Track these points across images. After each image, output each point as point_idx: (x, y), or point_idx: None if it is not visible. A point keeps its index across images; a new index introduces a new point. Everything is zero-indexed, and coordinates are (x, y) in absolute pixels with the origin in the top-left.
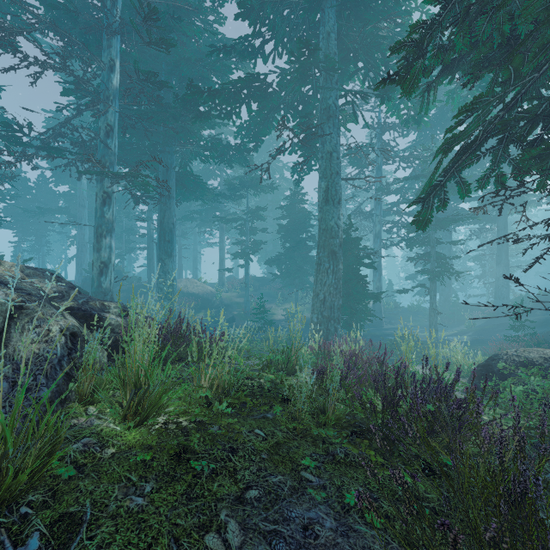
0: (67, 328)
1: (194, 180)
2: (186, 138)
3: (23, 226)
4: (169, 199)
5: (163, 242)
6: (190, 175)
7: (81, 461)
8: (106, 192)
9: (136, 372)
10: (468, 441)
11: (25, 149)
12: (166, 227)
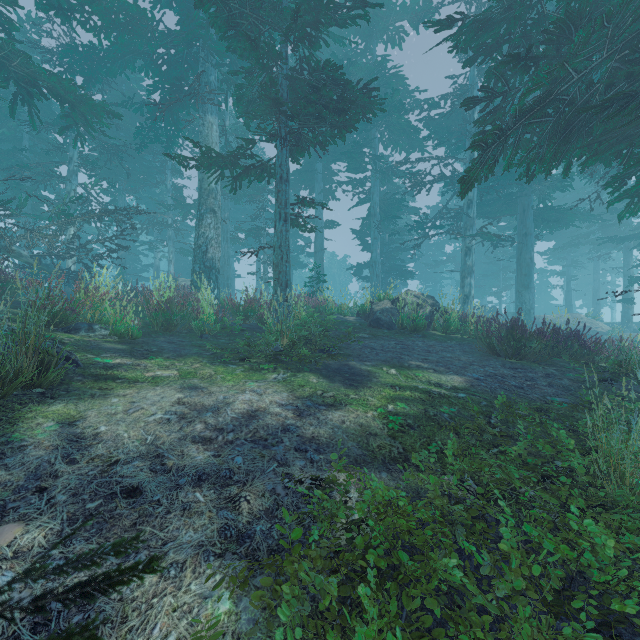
0: (431, 309)
1: (556, 210)
2: (538, 180)
3: (425, 276)
4: (526, 237)
5: (520, 276)
6: (548, 208)
7: (429, 333)
8: (467, 247)
9: (445, 318)
10: (564, 348)
11: (424, 231)
12: (522, 262)
